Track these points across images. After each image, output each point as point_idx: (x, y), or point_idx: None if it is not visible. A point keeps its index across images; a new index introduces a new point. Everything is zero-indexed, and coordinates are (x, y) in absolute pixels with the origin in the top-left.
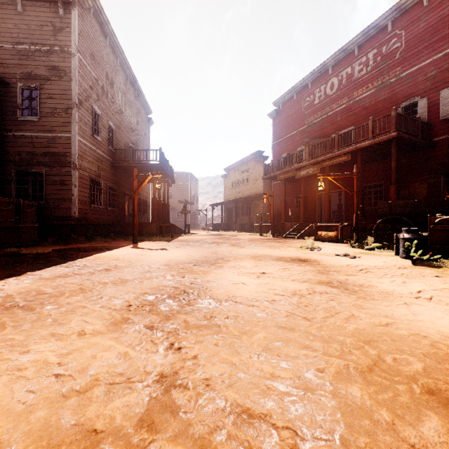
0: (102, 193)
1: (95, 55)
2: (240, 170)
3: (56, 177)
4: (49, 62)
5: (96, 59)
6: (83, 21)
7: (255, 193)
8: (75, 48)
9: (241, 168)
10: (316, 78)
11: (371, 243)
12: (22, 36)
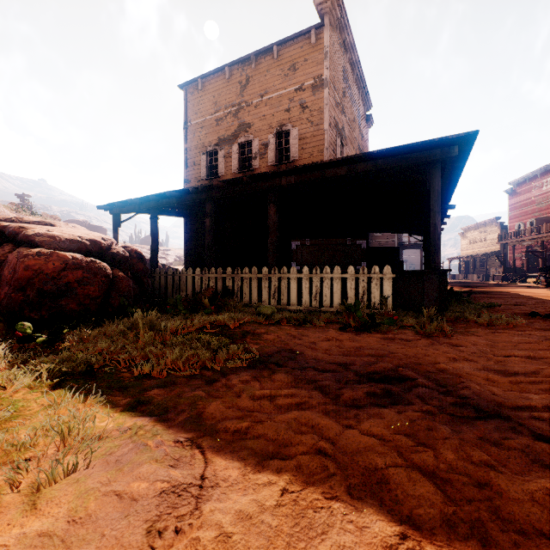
0: None
1: None
2: (478, 231)
3: None
4: None
5: None
6: None
7: (492, 250)
8: None
9: (479, 228)
10: (544, 172)
11: None
12: None
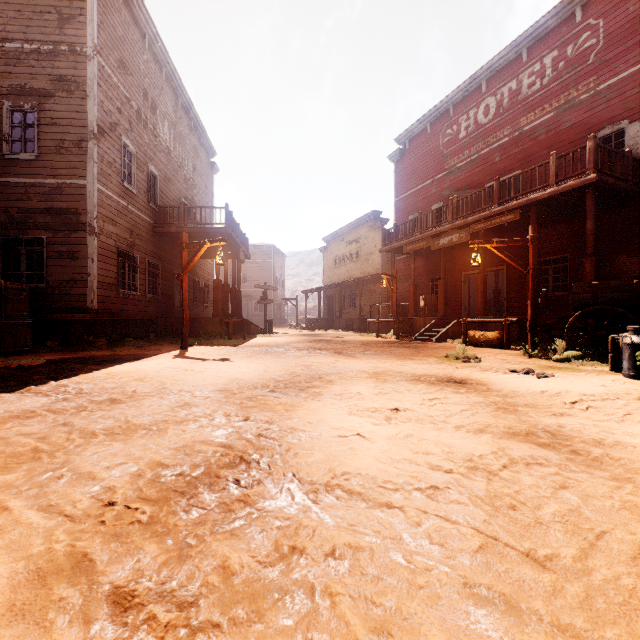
0: (137, 273)
1: (125, 62)
2: (347, 240)
3: (63, 246)
4: (52, 69)
5: (128, 68)
6: (107, 7)
7: (369, 273)
8: (92, 47)
9: (348, 236)
10: (462, 100)
11: (562, 350)
12: (11, 28)
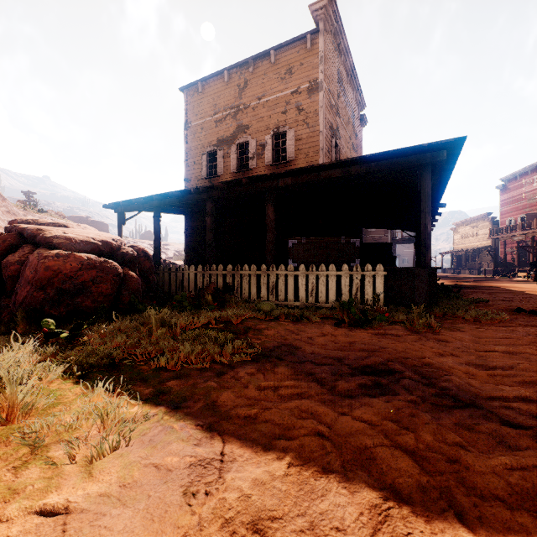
0: None
1: None
2: (470, 226)
3: None
4: None
5: None
6: None
7: (484, 244)
8: None
9: (470, 224)
10: (534, 169)
11: None
12: None
